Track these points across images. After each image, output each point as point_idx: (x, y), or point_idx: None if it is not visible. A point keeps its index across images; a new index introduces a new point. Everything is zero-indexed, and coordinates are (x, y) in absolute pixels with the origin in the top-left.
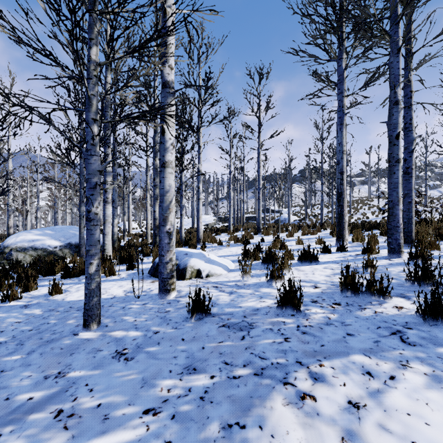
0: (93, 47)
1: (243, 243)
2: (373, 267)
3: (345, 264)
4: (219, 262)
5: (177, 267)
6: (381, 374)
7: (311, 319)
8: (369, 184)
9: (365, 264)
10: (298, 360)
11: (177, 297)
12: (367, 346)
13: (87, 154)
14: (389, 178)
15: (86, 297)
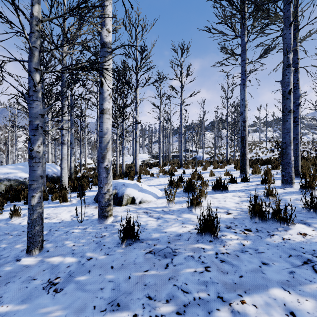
0: (35, 5)
1: (169, 175)
2: (278, 198)
3: (249, 192)
4: (149, 191)
5: (116, 195)
6: (306, 315)
7: (228, 246)
8: (260, 132)
9: (266, 193)
10: (219, 294)
11: (113, 222)
12: (283, 278)
13: (29, 99)
14: (283, 124)
15: (29, 226)
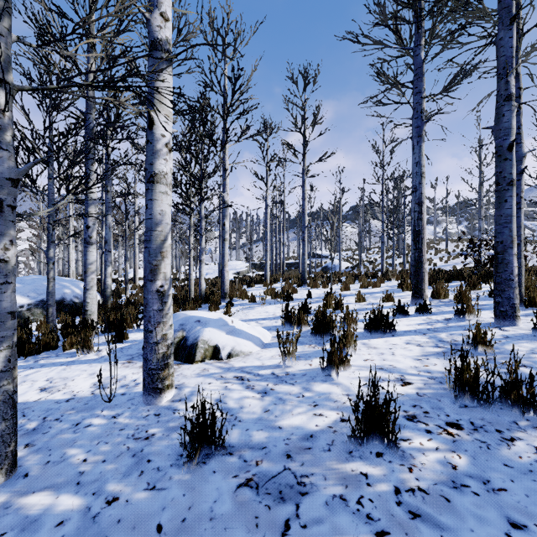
0: None
1: (283, 299)
2: (514, 356)
3: (435, 335)
4: (247, 333)
5: (183, 342)
6: None
7: (419, 468)
8: (435, 224)
9: (474, 339)
10: None
11: (174, 400)
12: None
13: None
14: (497, 208)
15: None
